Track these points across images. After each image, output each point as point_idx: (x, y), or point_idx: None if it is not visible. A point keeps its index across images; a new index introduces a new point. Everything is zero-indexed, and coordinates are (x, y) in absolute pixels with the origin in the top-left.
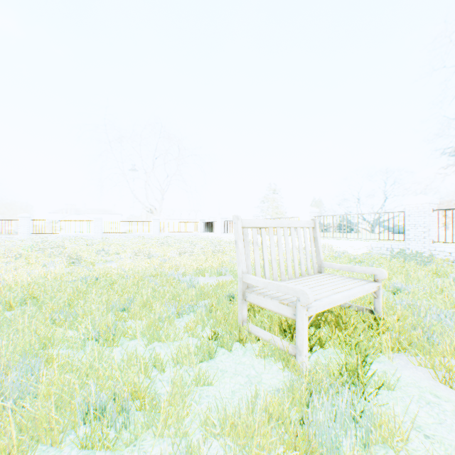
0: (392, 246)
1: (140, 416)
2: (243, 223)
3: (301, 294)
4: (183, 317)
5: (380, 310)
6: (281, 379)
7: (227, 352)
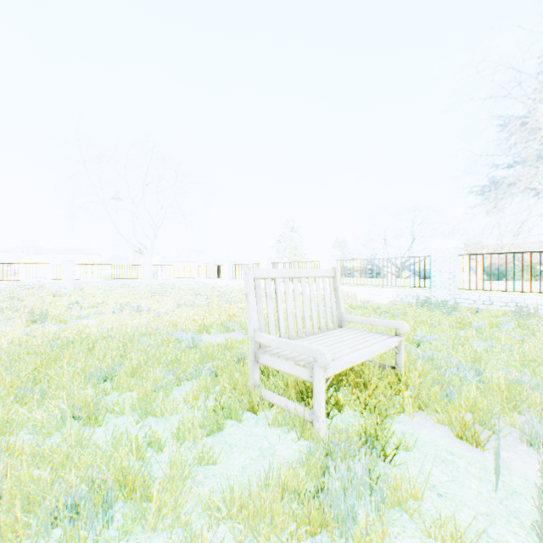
0: (417, 294)
1: (134, 505)
2: (255, 274)
3: (319, 354)
4: (183, 384)
5: (402, 366)
6: (297, 449)
7: (236, 423)
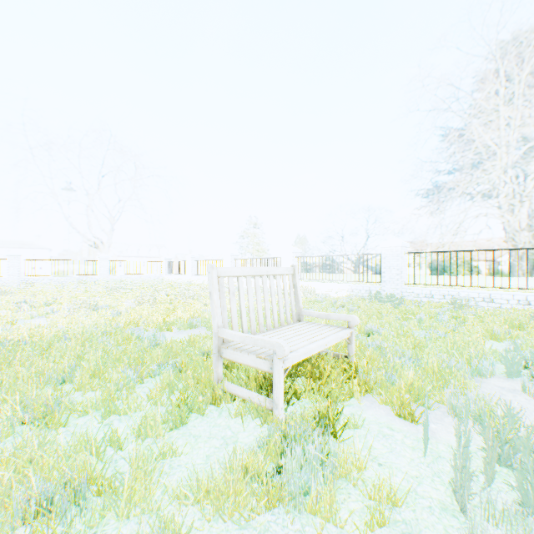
0: (370, 288)
1: (101, 499)
2: (219, 272)
3: (278, 347)
4: (147, 382)
5: (353, 355)
6: (258, 436)
7: (200, 415)
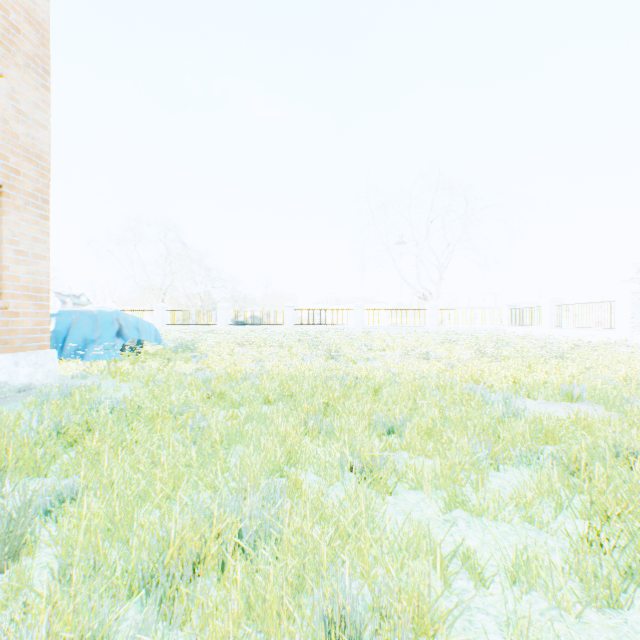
0: None
1: None
2: None
3: None
4: (504, 471)
5: None
6: None
7: None
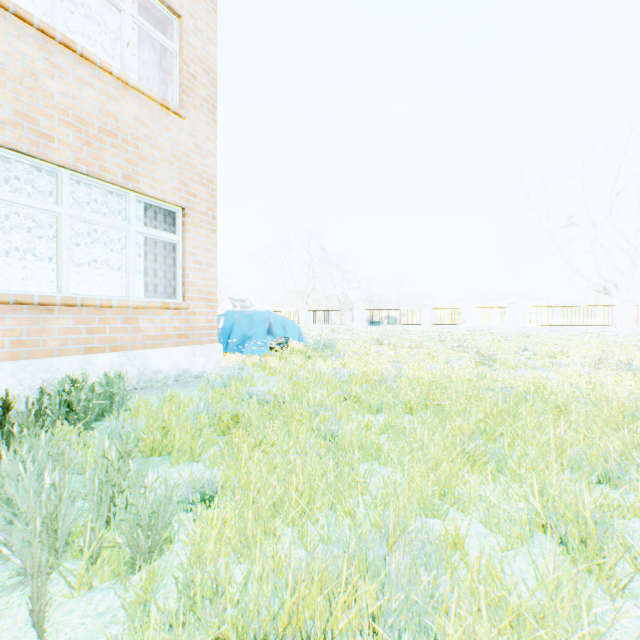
0: None
1: None
2: None
3: None
4: None
5: None
6: None
7: None
